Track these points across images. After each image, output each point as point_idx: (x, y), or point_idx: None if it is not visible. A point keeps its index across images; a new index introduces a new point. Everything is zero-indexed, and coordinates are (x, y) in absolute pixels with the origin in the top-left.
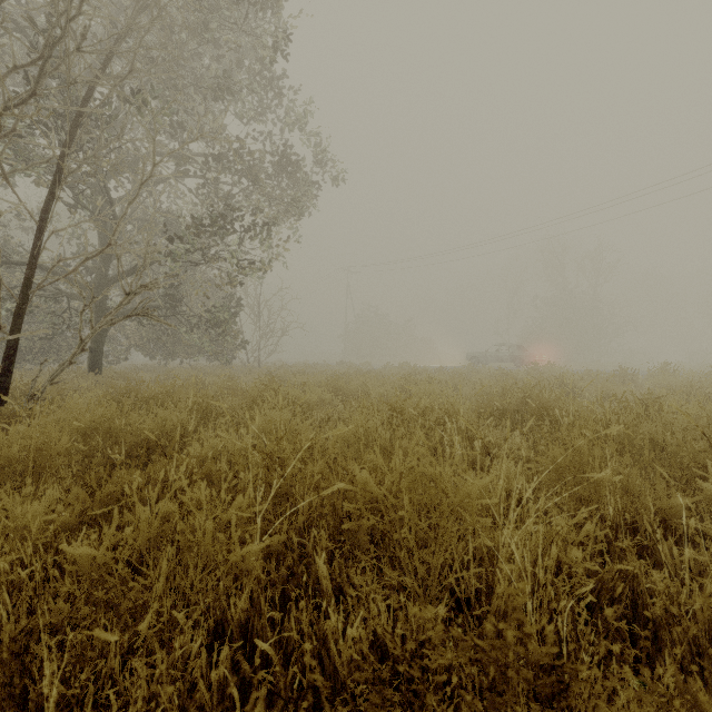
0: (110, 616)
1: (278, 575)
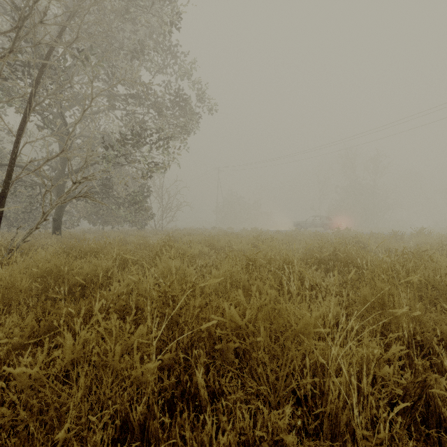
0: (37, 425)
1: (169, 382)
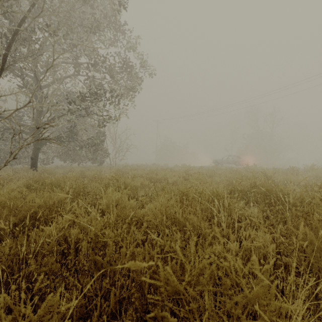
0: None
1: None
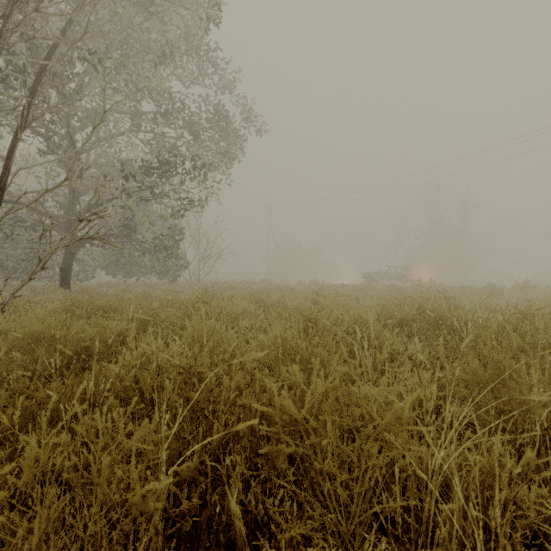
0: None
1: (190, 503)
